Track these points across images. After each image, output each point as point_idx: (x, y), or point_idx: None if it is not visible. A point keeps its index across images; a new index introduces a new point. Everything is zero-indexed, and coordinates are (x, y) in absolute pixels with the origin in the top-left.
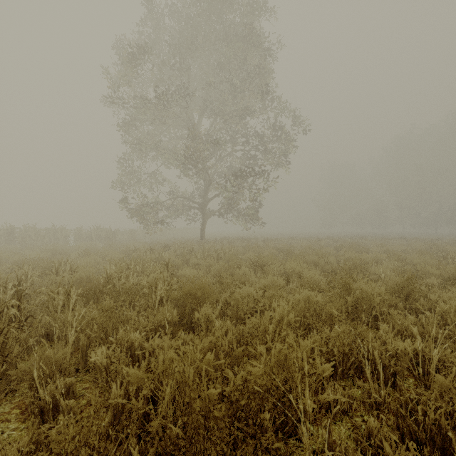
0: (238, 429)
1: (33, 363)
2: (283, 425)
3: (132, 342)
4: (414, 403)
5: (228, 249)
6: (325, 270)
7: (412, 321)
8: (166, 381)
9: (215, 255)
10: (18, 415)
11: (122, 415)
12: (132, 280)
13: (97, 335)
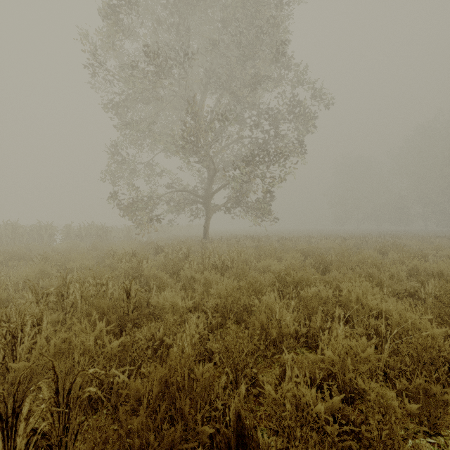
0: None
1: None
2: None
3: None
4: None
5: (236, 253)
6: (394, 292)
7: None
8: None
9: (219, 263)
10: None
11: None
12: (29, 338)
13: None
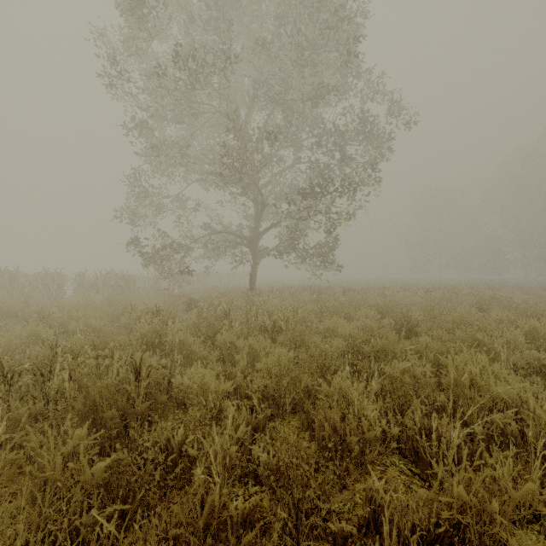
0: None
1: None
2: None
3: None
4: None
5: (292, 310)
6: (513, 367)
7: None
8: None
9: (269, 323)
10: None
11: None
12: None
13: None
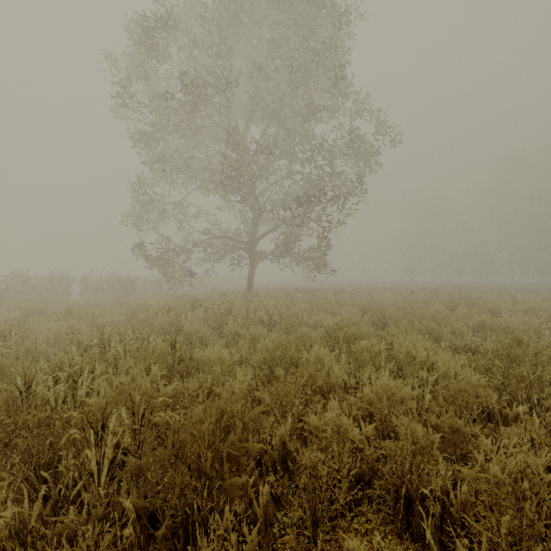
0: None
1: None
2: None
3: None
4: None
5: (286, 308)
6: (454, 348)
7: None
8: None
9: (266, 318)
10: None
11: None
12: (86, 384)
13: None
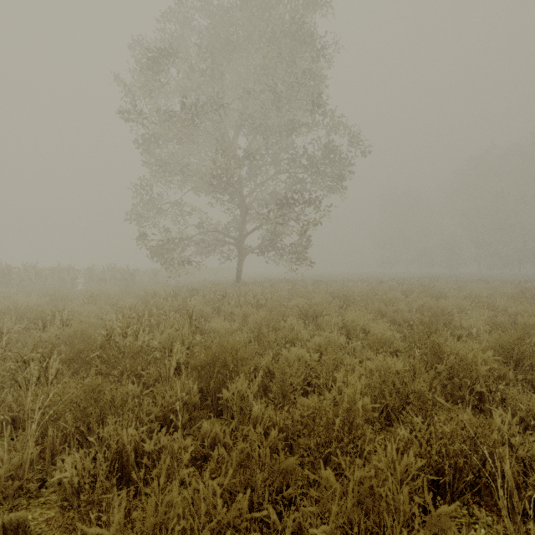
0: None
1: None
2: None
3: (124, 442)
4: None
5: (270, 294)
6: (394, 322)
7: None
8: None
9: (254, 302)
10: None
11: None
12: (141, 337)
13: (74, 431)
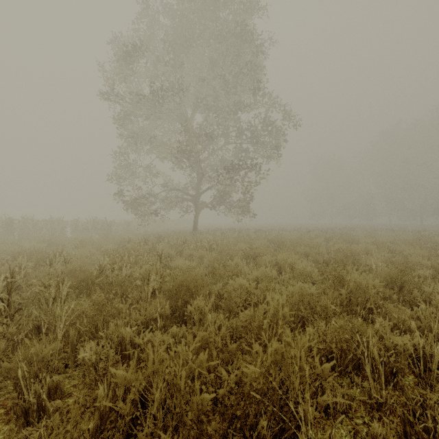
0: (232, 435)
1: (18, 361)
2: (281, 430)
3: (122, 337)
4: (419, 405)
5: (220, 240)
6: (316, 261)
7: (409, 315)
8: (155, 386)
9: (208, 246)
10: (2, 415)
11: (106, 425)
12: (125, 271)
13: (87, 330)
